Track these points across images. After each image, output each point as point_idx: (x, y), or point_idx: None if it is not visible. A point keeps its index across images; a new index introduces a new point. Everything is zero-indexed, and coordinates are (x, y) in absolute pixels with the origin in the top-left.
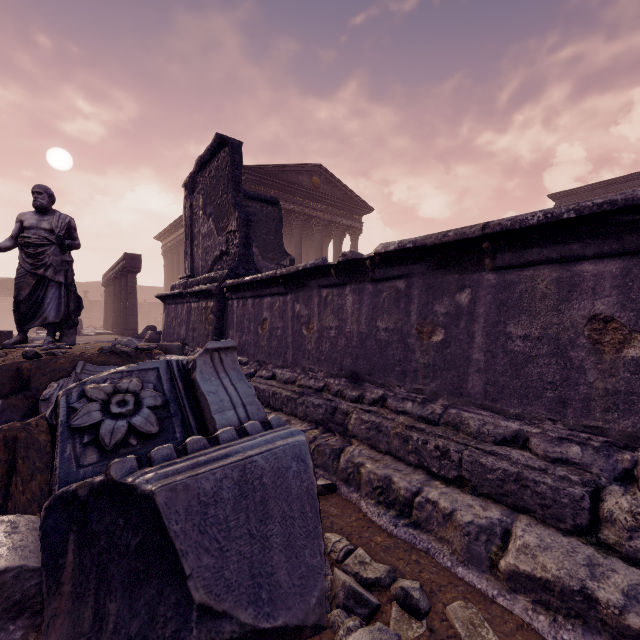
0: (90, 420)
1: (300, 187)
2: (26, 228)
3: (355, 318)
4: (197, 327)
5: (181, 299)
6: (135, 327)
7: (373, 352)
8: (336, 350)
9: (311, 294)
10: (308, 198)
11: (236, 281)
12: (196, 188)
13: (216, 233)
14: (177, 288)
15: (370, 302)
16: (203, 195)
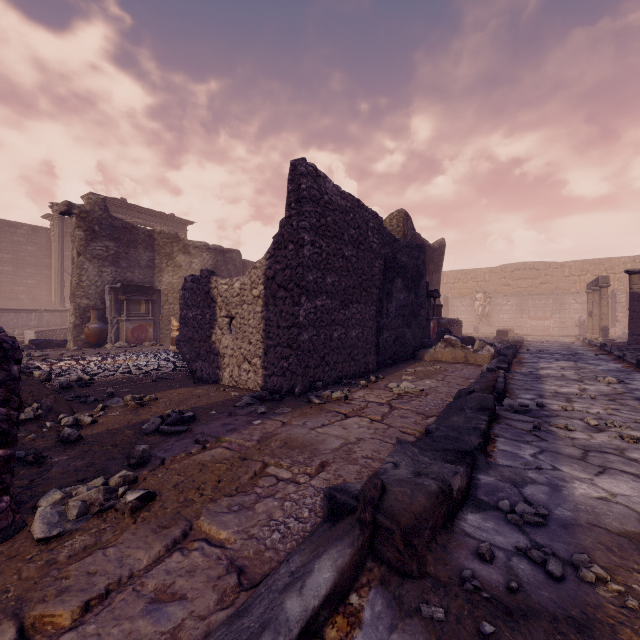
0: None
1: None
2: None
3: None
4: None
5: None
6: None
7: None
8: None
9: None
10: None
11: None
12: None
13: None
14: None
15: None
16: None
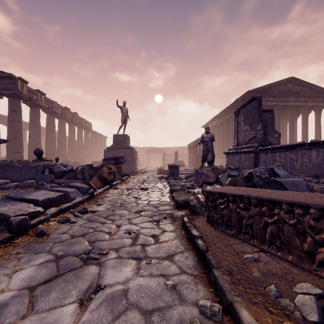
0: (259, 174)
1: (279, 92)
2: (204, 137)
3: (316, 159)
4: (244, 163)
5: (236, 153)
6: (204, 164)
7: (323, 168)
8: (308, 168)
9: (297, 151)
10: (284, 97)
11: (264, 148)
12: (239, 114)
13: (250, 130)
14: (232, 149)
15: (322, 154)
16: (243, 116)
